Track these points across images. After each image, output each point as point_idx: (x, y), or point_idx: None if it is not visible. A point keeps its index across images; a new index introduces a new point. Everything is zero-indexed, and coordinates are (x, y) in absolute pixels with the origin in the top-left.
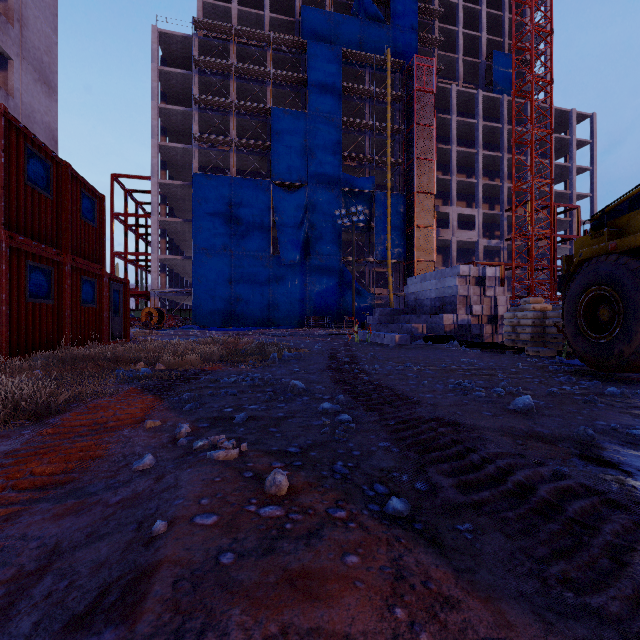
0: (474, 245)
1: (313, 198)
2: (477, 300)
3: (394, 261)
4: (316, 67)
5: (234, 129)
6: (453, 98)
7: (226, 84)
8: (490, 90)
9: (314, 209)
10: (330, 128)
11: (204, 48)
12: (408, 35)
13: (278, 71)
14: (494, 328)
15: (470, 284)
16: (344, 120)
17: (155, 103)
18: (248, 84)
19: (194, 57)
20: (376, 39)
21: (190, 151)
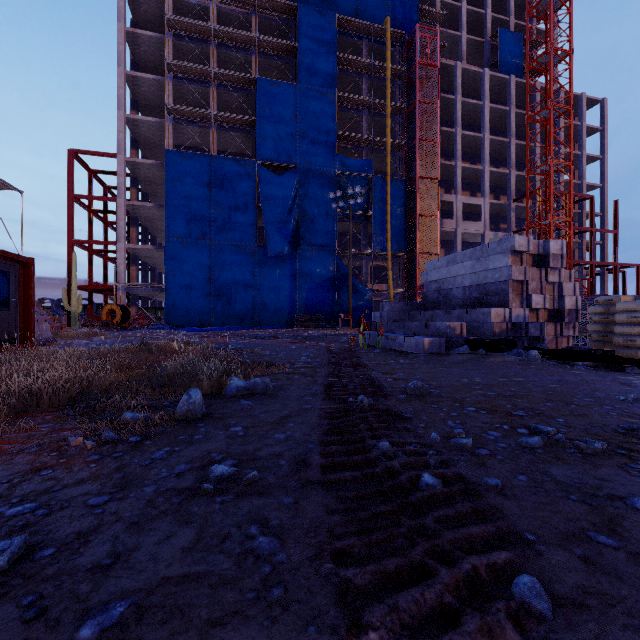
0: (479, 238)
1: (304, 181)
2: (536, 287)
3: (394, 254)
4: (307, 34)
5: (214, 102)
6: (457, 76)
7: (205, 51)
8: (495, 72)
9: (305, 194)
10: (323, 103)
11: (180, 10)
12: (408, 7)
13: (264, 37)
14: (558, 328)
15: (526, 265)
16: (339, 95)
17: (122, 69)
18: (230, 52)
19: (167, 16)
20: (374, 10)
21: (163, 126)
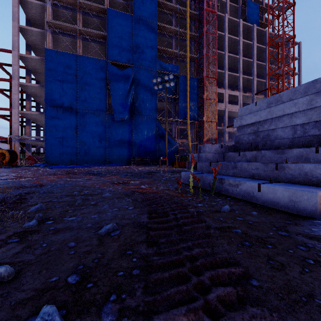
0: (236, 115)
1: (137, 75)
2: None
3: (191, 121)
4: None
5: (80, 22)
6: (226, 22)
7: None
8: None
9: (138, 83)
10: (149, 28)
11: None
12: None
13: None
14: None
15: None
16: (158, 25)
17: None
18: None
19: None
20: None
21: (46, 36)
